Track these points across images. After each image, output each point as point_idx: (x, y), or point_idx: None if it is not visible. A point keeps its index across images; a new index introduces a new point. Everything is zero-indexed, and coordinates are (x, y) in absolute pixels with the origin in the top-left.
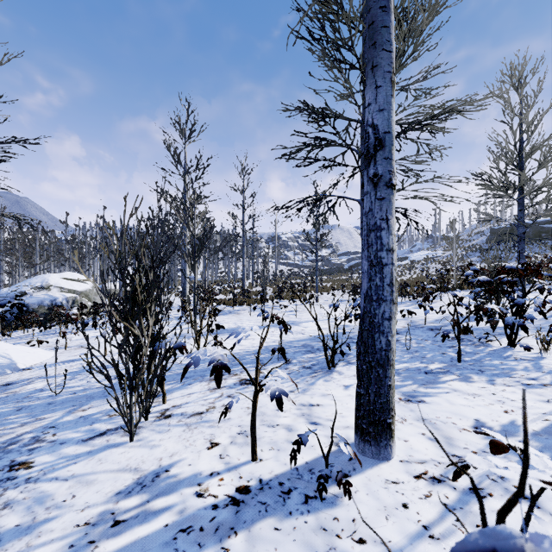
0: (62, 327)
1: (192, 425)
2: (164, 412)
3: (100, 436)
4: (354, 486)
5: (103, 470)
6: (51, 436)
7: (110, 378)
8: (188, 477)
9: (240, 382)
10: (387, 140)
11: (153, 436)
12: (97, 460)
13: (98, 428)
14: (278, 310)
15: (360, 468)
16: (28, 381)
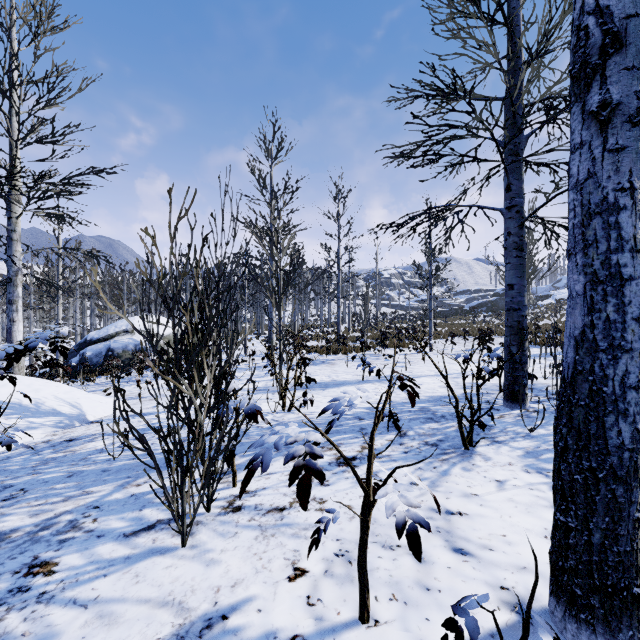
0: (144, 374)
1: (268, 530)
2: (232, 501)
3: (146, 531)
4: None
5: (137, 597)
6: (90, 522)
7: (153, 455)
8: (255, 639)
9: (336, 461)
10: (632, 30)
11: (214, 543)
12: (133, 574)
13: (148, 516)
14: (381, 361)
15: None
16: (92, 438)
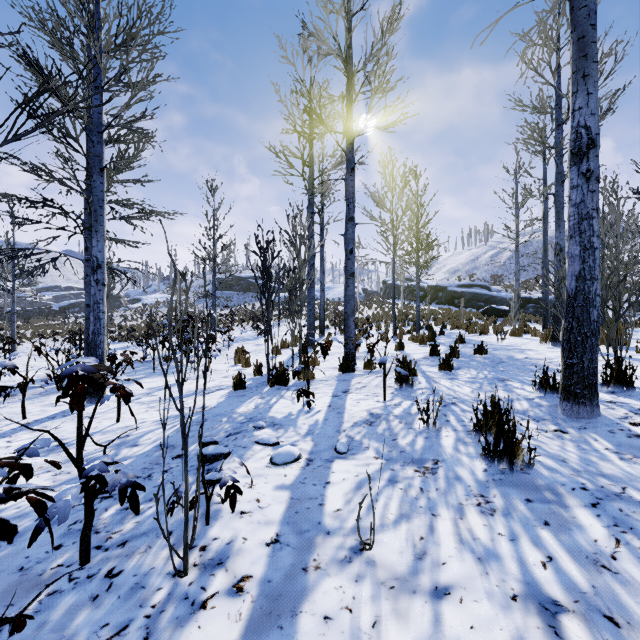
0: None
1: None
2: None
3: None
4: (87, 409)
5: None
6: None
7: None
8: None
9: None
10: (103, 265)
11: None
12: None
13: None
14: None
15: (89, 406)
16: None
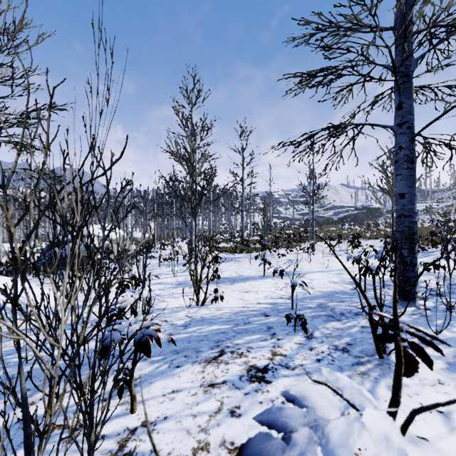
0: None
1: None
2: (124, 441)
3: None
4: None
5: None
6: None
7: None
8: None
9: (247, 374)
10: None
11: None
12: None
13: None
14: (276, 259)
15: None
16: None
